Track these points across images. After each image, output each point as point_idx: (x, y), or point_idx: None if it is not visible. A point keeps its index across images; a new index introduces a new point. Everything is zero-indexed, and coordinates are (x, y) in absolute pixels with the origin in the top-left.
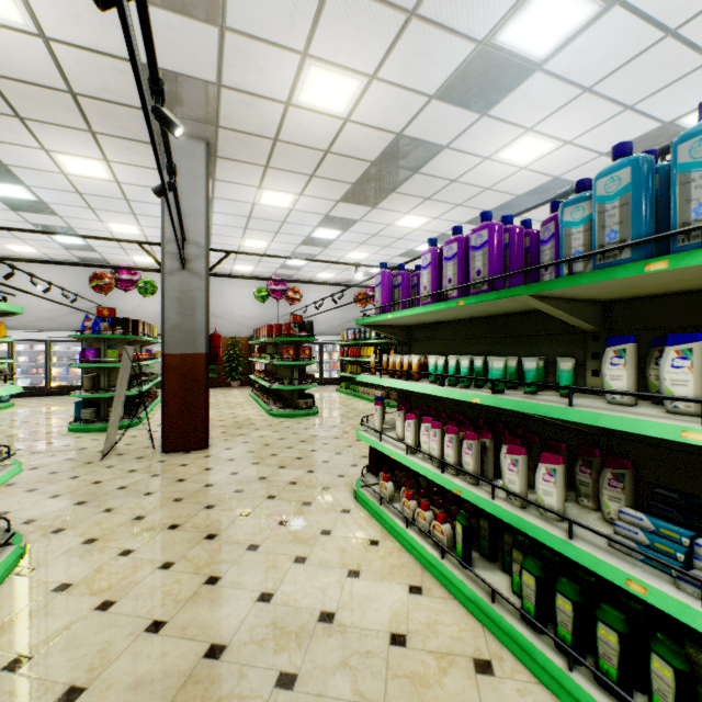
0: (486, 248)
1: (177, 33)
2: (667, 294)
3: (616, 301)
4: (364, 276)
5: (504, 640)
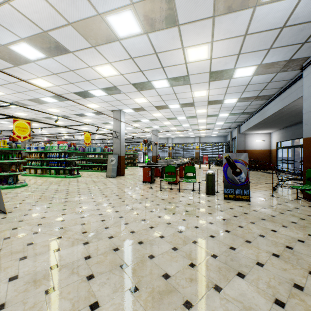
0: (81, 149)
1: (44, 119)
2: (90, 152)
3: (88, 152)
4: (39, 133)
5: (82, 171)
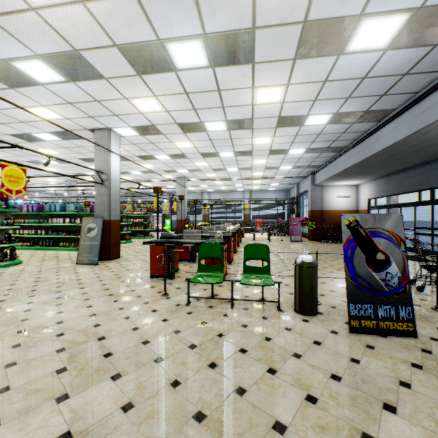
0: (36, 207)
1: None
2: (56, 214)
3: (52, 214)
4: None
5: (38, 249)
